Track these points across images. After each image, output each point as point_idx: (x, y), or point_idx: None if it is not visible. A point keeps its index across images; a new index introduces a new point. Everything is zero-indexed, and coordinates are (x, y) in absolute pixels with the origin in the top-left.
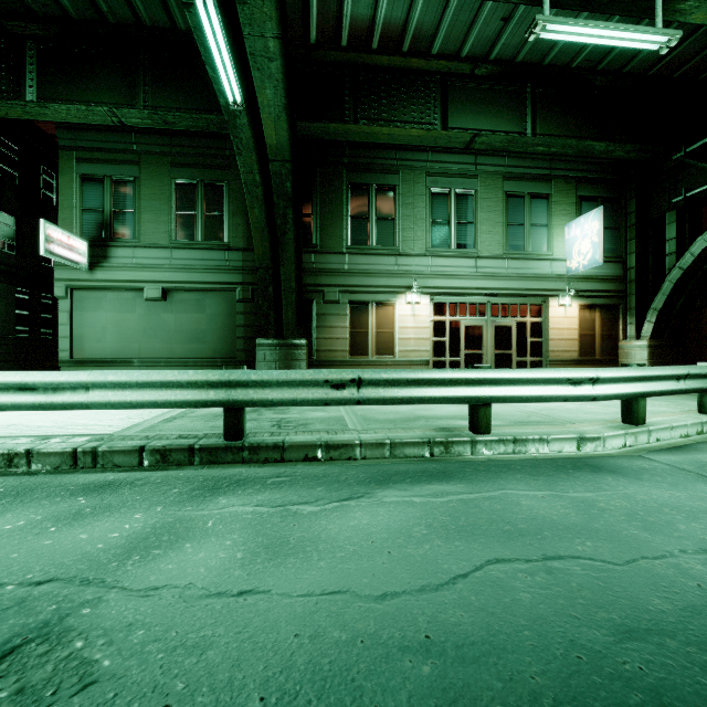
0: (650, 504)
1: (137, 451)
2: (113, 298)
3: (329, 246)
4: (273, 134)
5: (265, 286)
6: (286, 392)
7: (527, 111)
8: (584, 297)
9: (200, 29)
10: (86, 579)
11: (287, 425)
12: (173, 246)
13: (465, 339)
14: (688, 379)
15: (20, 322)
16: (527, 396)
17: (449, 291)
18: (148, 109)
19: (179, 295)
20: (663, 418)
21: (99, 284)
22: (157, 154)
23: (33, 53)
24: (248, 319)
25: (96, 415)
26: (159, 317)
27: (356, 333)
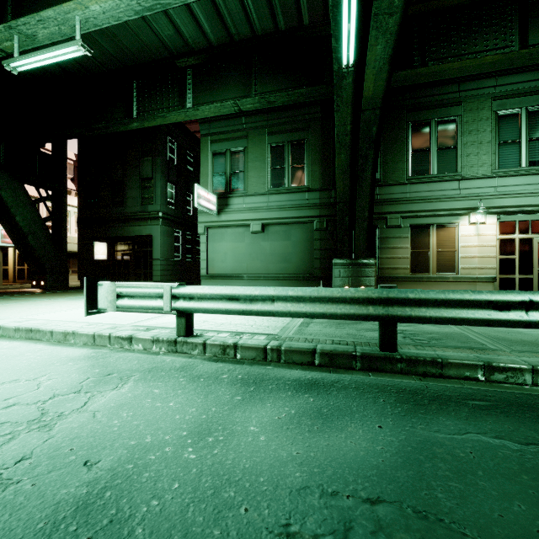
0: None
1: (310, 352)
2: (231, 233)
3: (391, 179)
4: (371, 86)
5: (342, 217)
6: (443, 311)
7: None
8: None
9: (337, 5)
10: (416, 509)
11: (418, 339)
12: (269, 193)
13: (538, 257)
14: None
15: (176, 250)
16: None
17: (519, 209)
18: (258, 96)
19: (272, 228)
20: None
21: (223, 223)
22: (258, 128)
23: (190, 77)
24: (322, 244)
25: (249, 317)
26: (259, 245)
27: (416, 252)
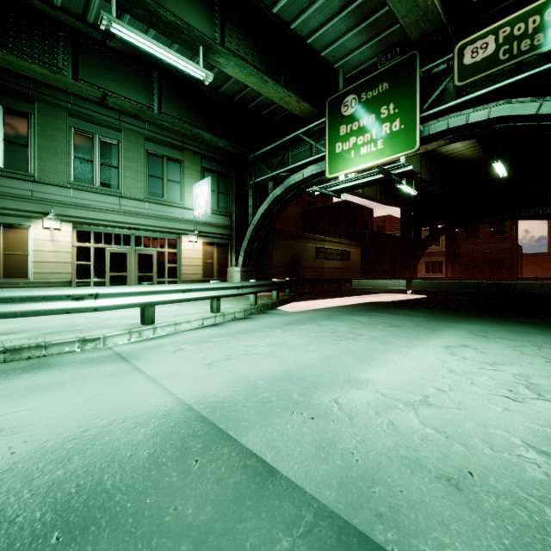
0: (16, 390)
1: None
2: None
3: None
4: None
5: None
6: None
7: (155, 92)
8: (207, 237)
9: None
10: None
11: None
12: None
13: (111, 264)
14: (193, 292)
15: None
16: (22, 311)
17: (92, 221)
18: None
19: None
20: (181, 317)
21: None
22: None
23: None
24: None
25: None
26: None
27: None
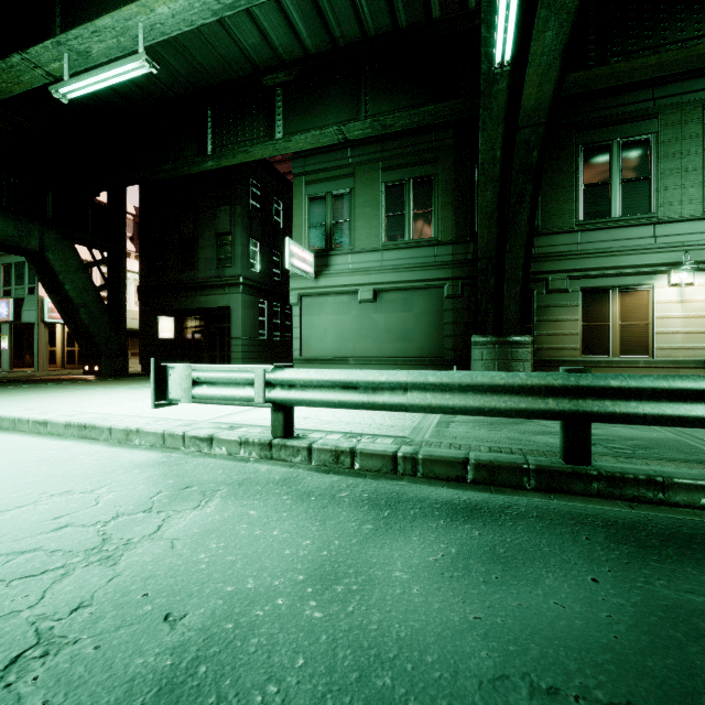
0: None
1: (460, 463)
2: (332, 302)
3: (554, 226)
4: (533, 92)
5: (486, 278)
6: (665, 406)
7: None
8: None
9: None
10: None
11: (615, 447)
12: (384, 248)
13: None
14: None
15: (261, 326)
16: None
17: None
18: (370, 118)
19: (388, 295)
20: None
21: (322, 290)
22: (369, 162)
23: (280, 98)
24: (456, 316)
25: (364, 413)
26: (370, 318)
27: (590, 327)
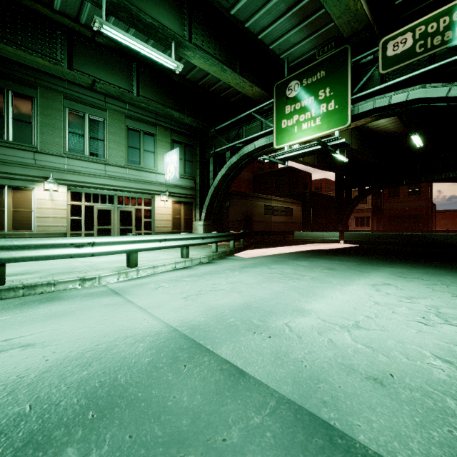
0: (38, 316)
1: None
2: None
3: None
4: None
5: None
6: None
7: (134, 78)
8: (175, 197)
9: None
10: None
11: None
12: None
13: (98, 218)
14: (168, 241)
15: None
16: (36, 256)
17: (83, 184)
18: None
19: None
20: (158, 262)
21: None
22: None
23: None
24: None
25: None
26: None
27: None
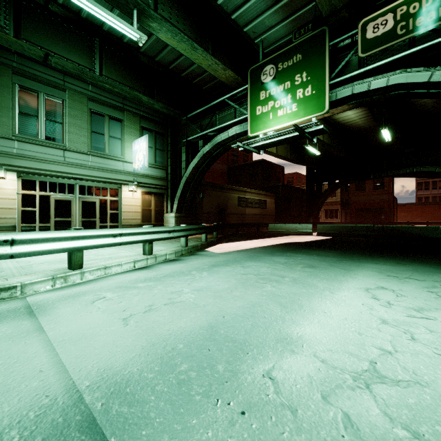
0: None
1: None
2: None
3: None
4: None
5: None
6: None
7: (96, 56)
8: (145, 187)
9: None
10: None
11: None
12: None
13: (55, 210)
14: (125, 236)
15: None
16: None
17: (37, 171)
18: None
19: None
20: (113, 261)
21: None
22: None
23: None
24: None
25: None
26: None
27: None
